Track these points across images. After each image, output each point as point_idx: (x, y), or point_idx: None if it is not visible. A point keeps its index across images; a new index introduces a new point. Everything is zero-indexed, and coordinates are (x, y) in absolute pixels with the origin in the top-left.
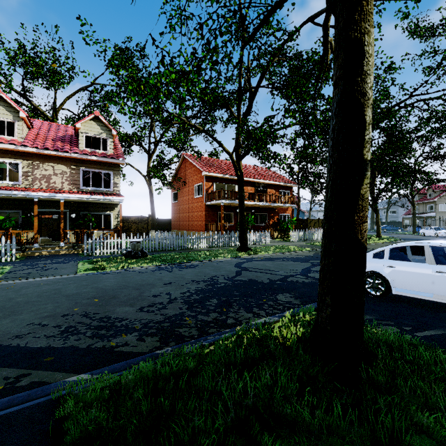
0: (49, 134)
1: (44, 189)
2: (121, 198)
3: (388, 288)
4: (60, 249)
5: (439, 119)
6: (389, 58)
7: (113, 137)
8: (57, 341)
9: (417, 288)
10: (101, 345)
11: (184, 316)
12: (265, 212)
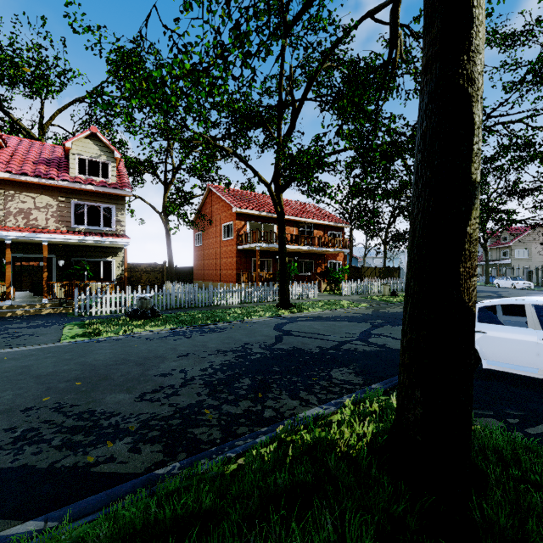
0: (30, 155)
1: (21, 227)
2: (126, 241)
3: (477, 360)
4: (43, 308)
5: (522, 146)
6: None
7: (116, 161)
8: (3, 456)
9: (517, 361)
10: (71, 463)
11: (202, 407)
12: (311, 259)
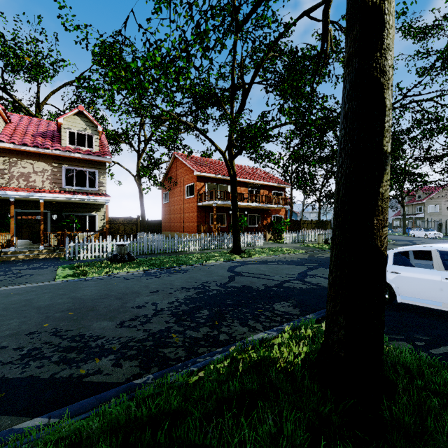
0: (29, 129)
1: (22, 188)
2: (107, 199)
3: (392, 295)
4: (40, 253)
5: (432, 120)
6: None
7: (99, 134)
8: (14, 369)
9: (424, 296)
10: (67, 374)
11: (170, 332)
12: (258, 214)
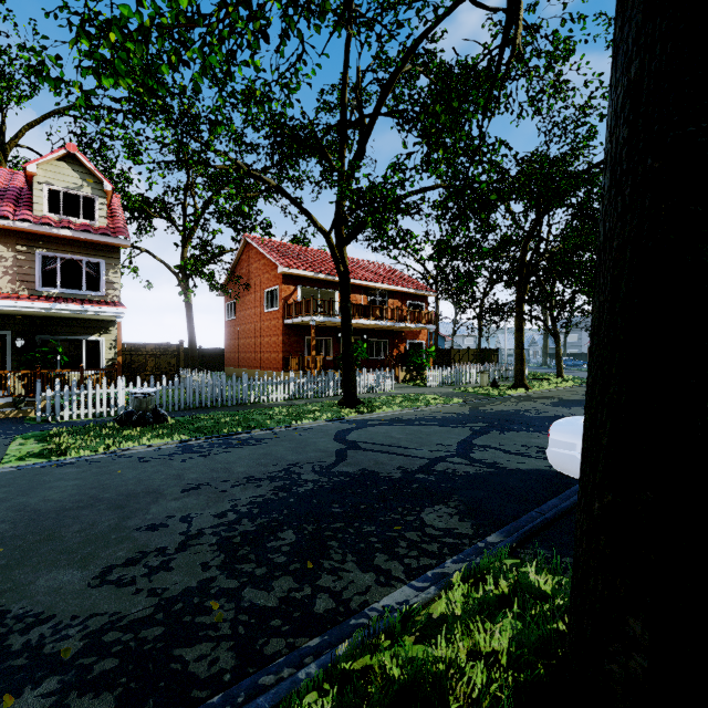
0: None
1: None
2: (120, 311)
3: None
4: None
5: None
6: (597, 76)
7: (106, 195)
8: None
9: None
10: None
11: (208, 596)
12: (384, 338)
